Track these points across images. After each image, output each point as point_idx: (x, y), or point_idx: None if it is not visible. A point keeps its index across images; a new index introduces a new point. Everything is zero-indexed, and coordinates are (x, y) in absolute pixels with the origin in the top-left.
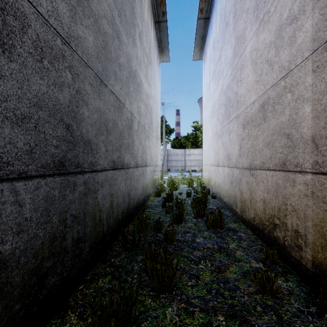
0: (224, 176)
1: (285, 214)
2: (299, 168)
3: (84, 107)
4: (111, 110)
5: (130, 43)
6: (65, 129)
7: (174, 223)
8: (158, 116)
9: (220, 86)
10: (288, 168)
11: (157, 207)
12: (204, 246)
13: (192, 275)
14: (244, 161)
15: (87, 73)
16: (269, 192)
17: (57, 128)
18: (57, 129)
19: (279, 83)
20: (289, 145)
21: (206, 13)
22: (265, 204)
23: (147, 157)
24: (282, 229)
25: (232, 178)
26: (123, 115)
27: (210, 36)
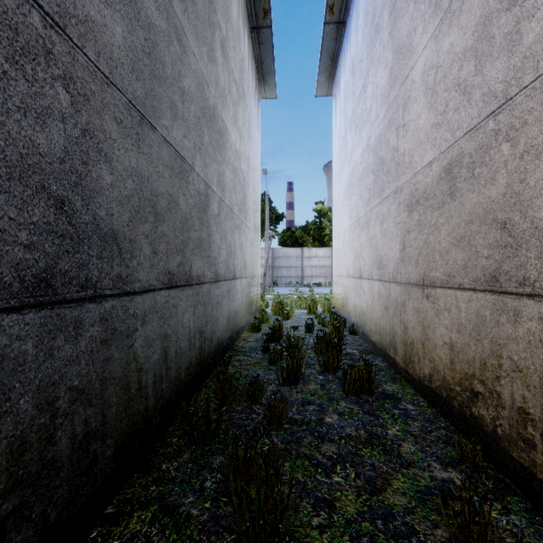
0: (371, 296)
1: (497, 376)
2: (529, 288)
3: (101, 165)
4: (163, 174)
5: (203, 55)
6: (52, 208)
7: (285, 384)
8: (257, 192)
9: (365, 138)
10: (505, 287)
11: (254, 352)
12: (340, 431)
13: (321, 501)
14: (412, 272)
15: (108, 97)
16: (461, 330)
17: (33, 206)
18: (33, 208)
19: (484, 125)
20: (506, 243)
21: (340, 13)
22: (453, 352)
23: (236, 263)
24: (491, 403)
25: (387, 300)
26: (189, 186)
27: (346, 52)
